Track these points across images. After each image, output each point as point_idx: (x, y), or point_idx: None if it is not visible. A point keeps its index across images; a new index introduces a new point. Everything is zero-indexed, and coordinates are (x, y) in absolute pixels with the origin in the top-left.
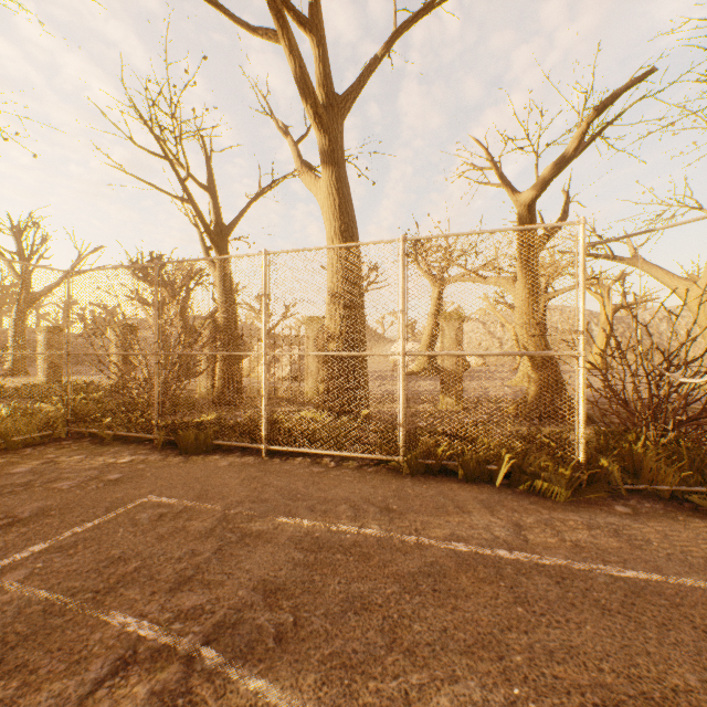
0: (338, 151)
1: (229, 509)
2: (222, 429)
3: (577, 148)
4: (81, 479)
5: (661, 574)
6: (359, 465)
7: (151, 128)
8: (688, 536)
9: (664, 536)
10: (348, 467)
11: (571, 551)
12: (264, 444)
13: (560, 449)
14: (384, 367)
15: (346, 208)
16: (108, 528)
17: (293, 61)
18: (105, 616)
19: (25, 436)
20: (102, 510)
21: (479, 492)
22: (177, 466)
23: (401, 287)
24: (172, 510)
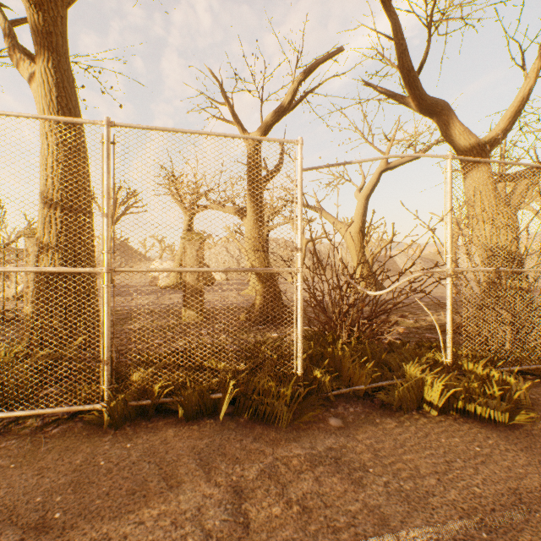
0: (58, 37)
1: None
2: None
3: (291, 102)
4: None
5: (392, 533)
6: (41, 425)
7: None
8: (391, 445)
9: (375, 453)
10: (18, 435)
11: (300, 527)
12: None
13: (281, 361)
14: (144, 282)
15: (67, 103)
16: None
17: None
18: None
19: None
20: None
21: (200, 436)
22: None
23: (105, 184)
24: None
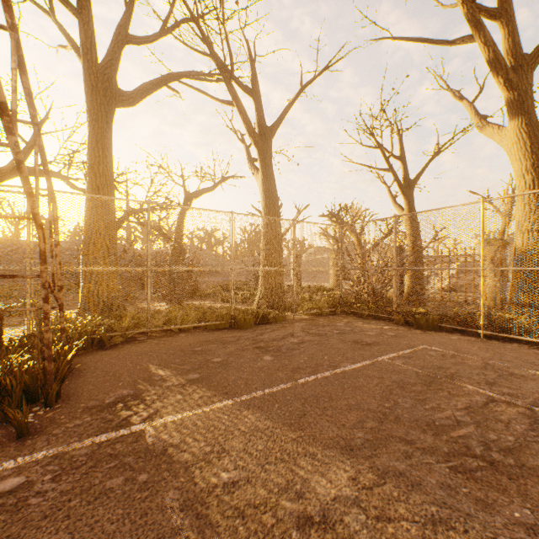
0: (527, 101)
1: (485, 360)
2: (444, 317)
3: None
4: (375, 332)
5: None
6: None
7: (372, 133)
8: None
9: None
10: None
11: None
12: (481, 330)
13: None
14: None
15: (537, 147)
16: (418, 354)
17: (486, 50)
18: (461, 384)
19: (326, 310)
20: (404, 347)
21: None
22: (422, 334)
23: None
24: (446, 354)
